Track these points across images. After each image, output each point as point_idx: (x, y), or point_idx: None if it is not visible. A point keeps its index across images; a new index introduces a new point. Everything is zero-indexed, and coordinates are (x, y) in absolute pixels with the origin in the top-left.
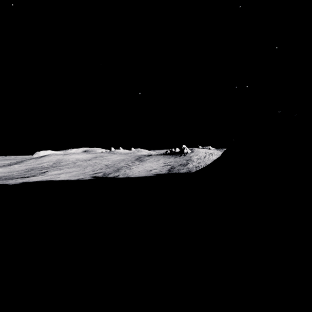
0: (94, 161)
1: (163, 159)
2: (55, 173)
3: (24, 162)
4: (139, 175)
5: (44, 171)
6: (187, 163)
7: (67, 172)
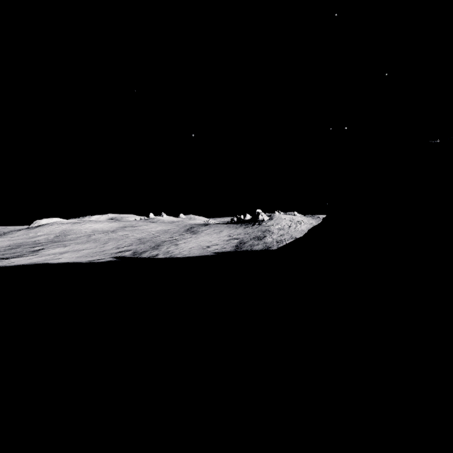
0: (121, 233)
1: (227, 229)
2: (56, 251)
3: (8, 235)
4: (189, 254)
5: (37, 249)
6: (264, 236)
7: (74, 251)
